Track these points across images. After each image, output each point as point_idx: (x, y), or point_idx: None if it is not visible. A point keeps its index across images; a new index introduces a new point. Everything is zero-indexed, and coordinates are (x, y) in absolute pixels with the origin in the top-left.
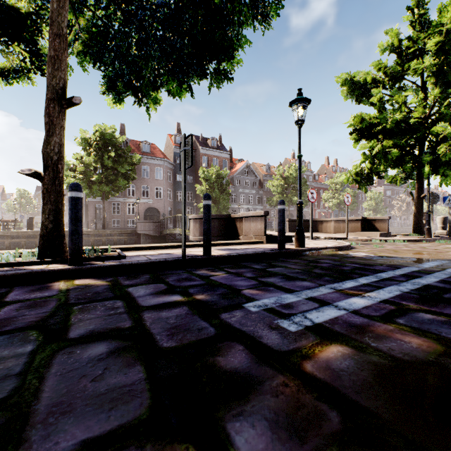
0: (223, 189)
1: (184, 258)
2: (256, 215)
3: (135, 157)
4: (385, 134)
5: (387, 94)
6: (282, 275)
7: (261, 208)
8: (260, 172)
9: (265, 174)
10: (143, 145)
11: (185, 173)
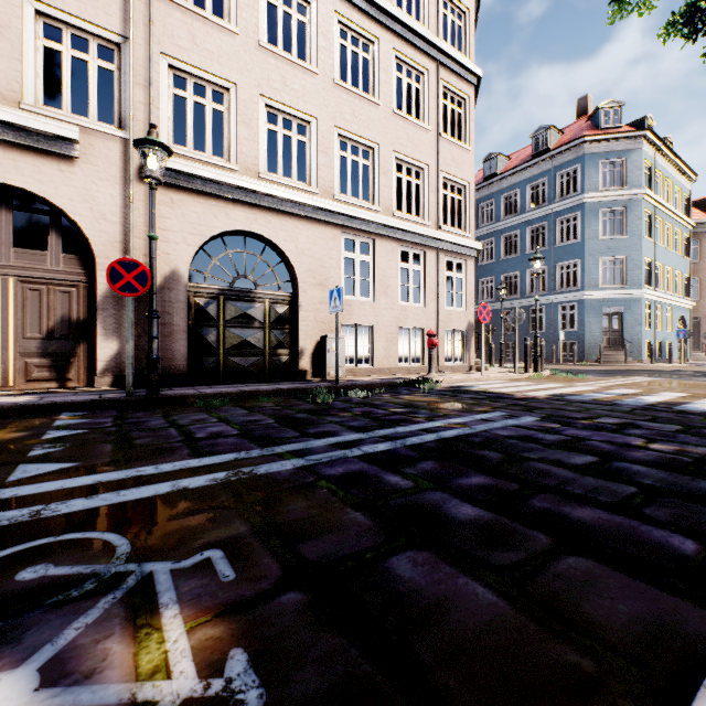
0: None
1: None
2: None
3: None
4: None
5: None
6: (545, 442)
7: None
8: None
9: None
10: None
11: None
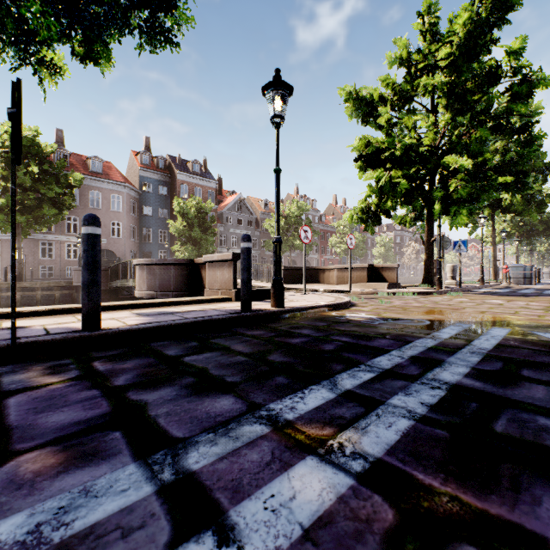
0: (207, 227)
1: (13, 343)
2: (223, 259)
3: (73, 176)
4: (394, 162)
5: (396, 117)
6: (194, 377)
7: (258, 254)
8: (257, 208)
9: (263, 211)
10: (92, 162)
11: (15, 164)
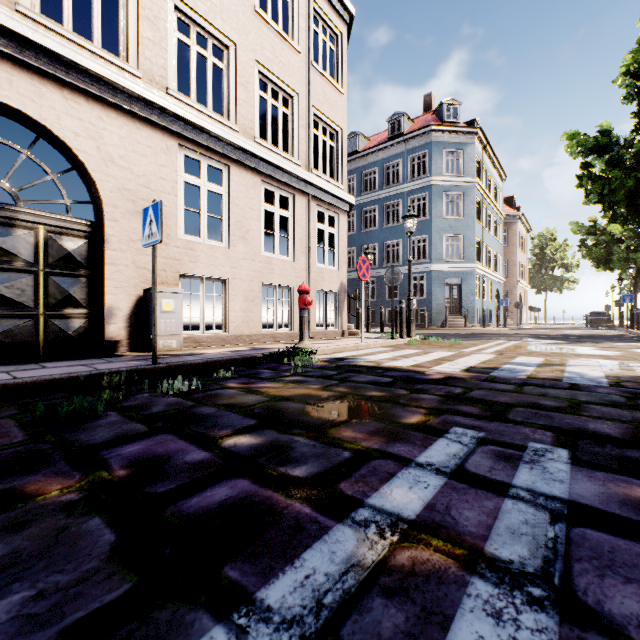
0: None
1: None
2: None
3: None
4: None
5: None
6: None
7: None
8: None
9: None
10: None
11: None
